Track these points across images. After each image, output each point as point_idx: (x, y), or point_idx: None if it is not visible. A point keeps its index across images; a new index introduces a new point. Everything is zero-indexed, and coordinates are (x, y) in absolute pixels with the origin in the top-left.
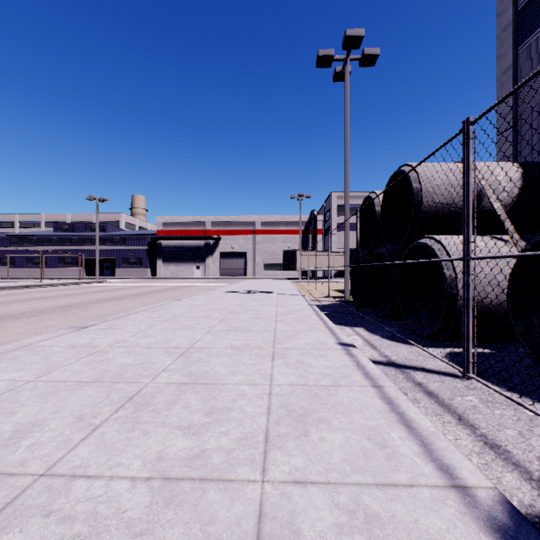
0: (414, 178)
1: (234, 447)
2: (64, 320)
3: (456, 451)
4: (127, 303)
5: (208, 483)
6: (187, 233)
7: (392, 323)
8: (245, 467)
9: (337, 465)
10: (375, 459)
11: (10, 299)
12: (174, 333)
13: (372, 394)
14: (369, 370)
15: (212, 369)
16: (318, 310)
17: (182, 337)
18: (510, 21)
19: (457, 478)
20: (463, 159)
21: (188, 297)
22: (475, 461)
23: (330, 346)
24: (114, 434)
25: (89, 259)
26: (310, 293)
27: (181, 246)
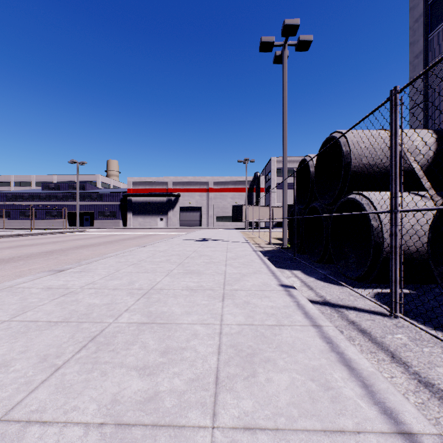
0: (344, 143)
1: (186, 389)
2: (46, 264)
3: (396, 393)
4: (101, 249)
5: (160, 429)
6: (153, 191)
7: (325, 266)
8: (196, 411)
9: (284, 409)
10: (320, 402)
11: (3, 246)
12: (138, 276)
13: (313, 333)
14: (309, 310)
15: (169, 309)
16: (261, 255)
17: (145, 280)
18: (422, 13)
19: (402, 424)
20: (391, 123)
21: (152, 244)
22: (412, 400)
23: (273, 287)
24: (74, 375)
25: (71, 212)
26: (254, 240)
27: (148, 202)
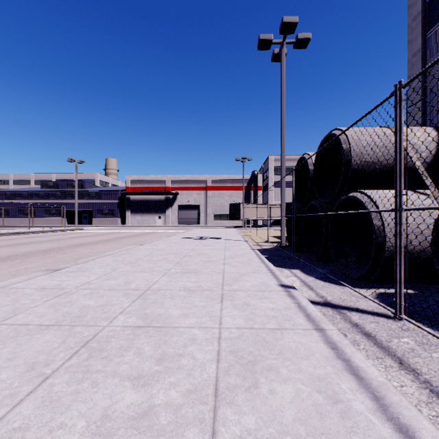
0: (344, 140)
1: (183, 402)
2: (43, 262)
3: (410, 407)
4: (99, 247)
5: None
6: (151, 189)
7: (324, 265)
8: (193, 428)
9: (290, 426)
10: (329, 418)
11: (0, 244)
12: (134, 275)
13: (316, 338)
14: (311, 312)
15: (166, 311)
16: (260, 253)
17: (141, 279)
18: (420, 12)
19: None
20: (395, 119)
21: (150, 242)
22: (425, 412)
23: (272, 288)
24: (62, 385)
25: (70, 210)
26: (252, 238)
27: (146, 200)
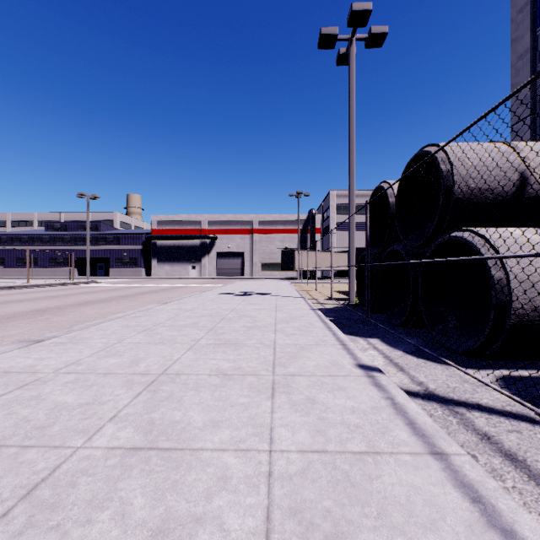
0: (443, 159)
1: None
2: (29, 328)
3: None
4: (111, 306)
5: None
6: (183, 232)
7: (411, 332)
8: None
9: None
10: None
11: None
12: (147, 350)
13: (438, 474)
14: (415, 417)
15: (184, 415)
16: (323, 315)
17: (156, 357)
18: (528, 1)
19: None
20: None
21: (178, 300)
22: None
23: (347, 370)
24: None
25: (81, 259)
26: (310, 294)
27: (177, 246)
